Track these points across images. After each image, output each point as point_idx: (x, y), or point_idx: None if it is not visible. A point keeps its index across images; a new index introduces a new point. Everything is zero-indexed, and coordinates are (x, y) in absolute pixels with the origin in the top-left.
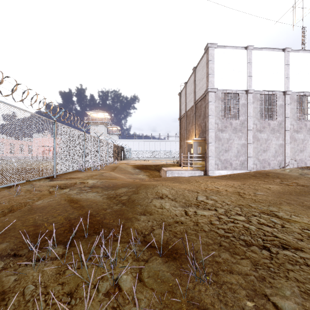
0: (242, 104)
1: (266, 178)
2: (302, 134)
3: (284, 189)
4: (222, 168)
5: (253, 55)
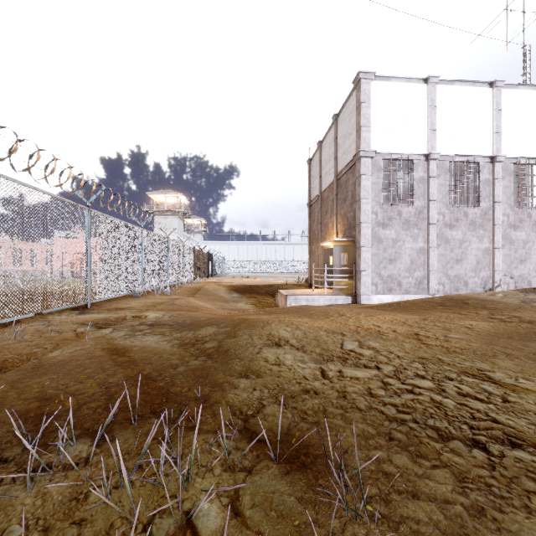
0: (419, 179)
1: (464, 309)
2: (522, 232)
3: (497, 329)
4: (384, 291)
5: (437, 94)
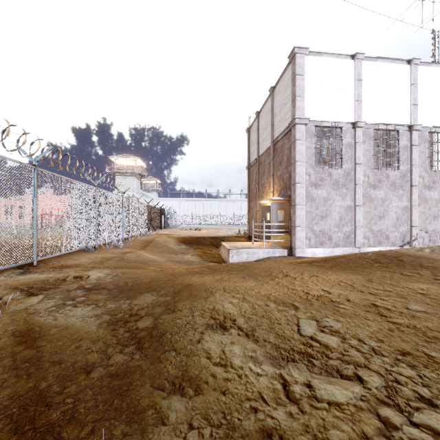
0: (347, 145)
1: (402, 268)
2: (435, 192)
3: None
4: (317, 245)
5: (363, 69)
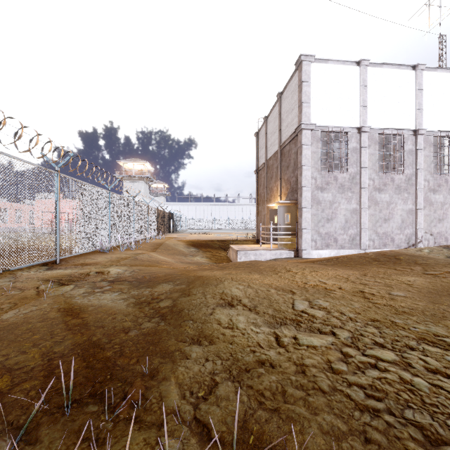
0: (352, 149)
1: (398, 265)
2: (441, 195)
3: (434, 285)
4: (322, 247)
5: (368, 75)
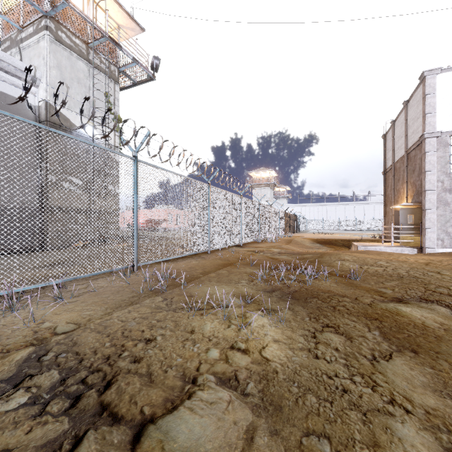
0: None
1: None
2: None
3: None
4: (451, 246)
5: None
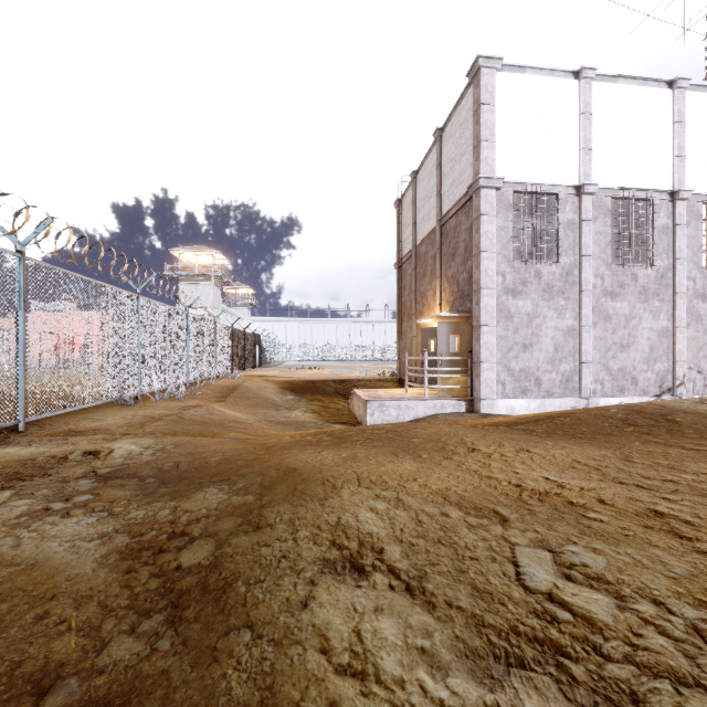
0: (567, 224)
1: (680, 435)
2: None
3: None
4: (515, 394)
5: (594, 95)
